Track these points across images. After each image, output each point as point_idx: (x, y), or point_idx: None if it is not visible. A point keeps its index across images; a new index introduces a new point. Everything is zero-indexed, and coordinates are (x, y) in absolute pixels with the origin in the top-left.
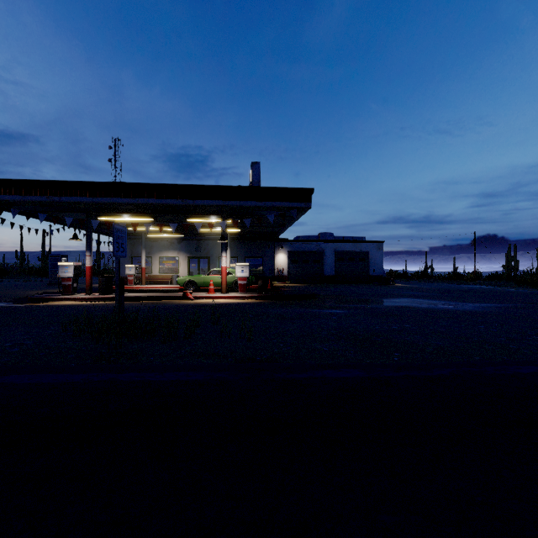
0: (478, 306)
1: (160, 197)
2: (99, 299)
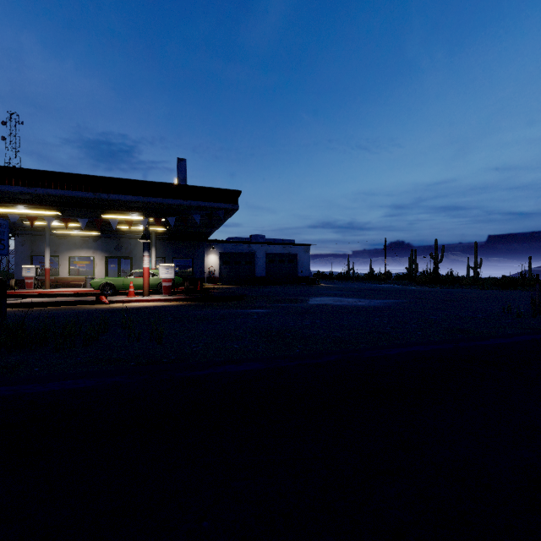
0: (381, 302)
1: (65, 188)
2: None
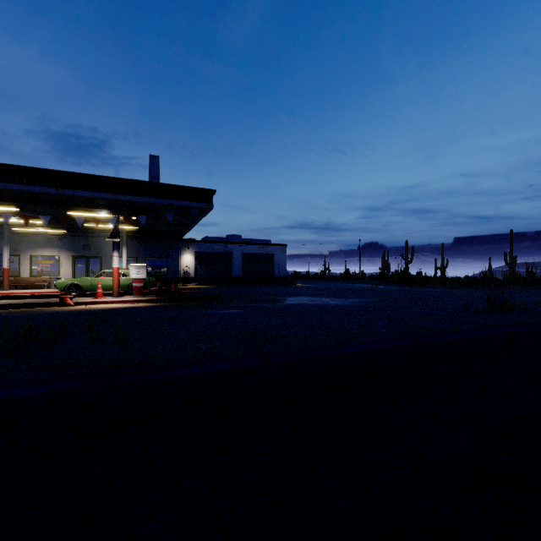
0: (354, 301)
1: (24, 183)
2: None
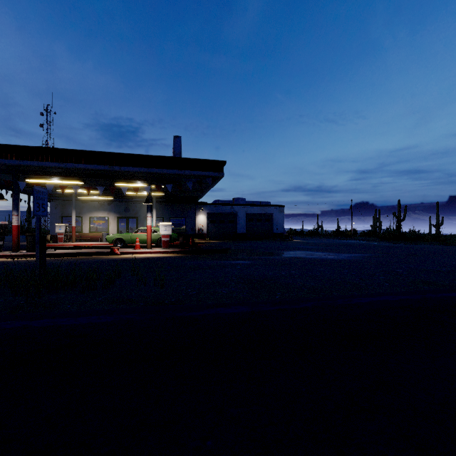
0: (349, 256)
1: (87, 163)
2: (26, 256)
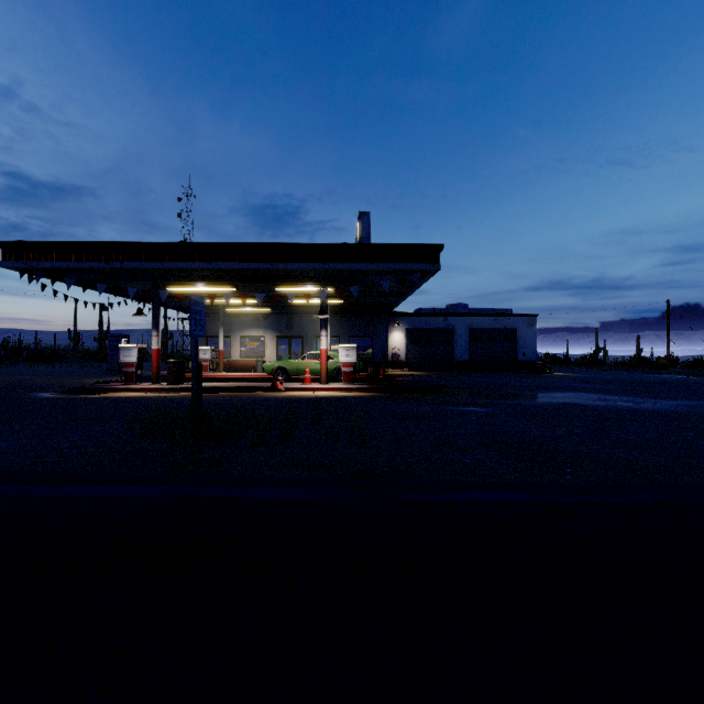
0: (679, 404)
1: (243, 261)
2: (168, 390)
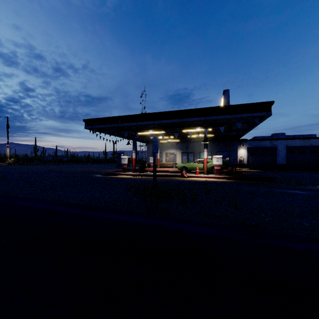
0: None
1: (169, 119)
2: (139, 175)
